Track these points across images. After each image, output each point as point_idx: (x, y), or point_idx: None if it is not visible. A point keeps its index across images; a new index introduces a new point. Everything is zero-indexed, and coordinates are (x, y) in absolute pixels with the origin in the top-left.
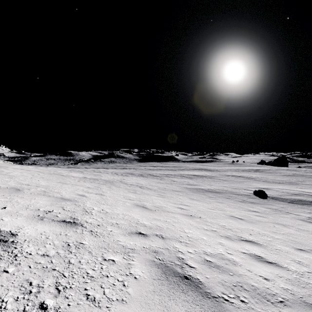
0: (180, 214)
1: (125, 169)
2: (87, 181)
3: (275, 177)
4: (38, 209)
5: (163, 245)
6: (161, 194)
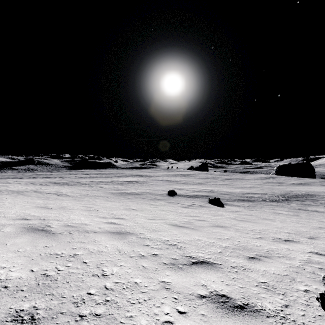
0: (81, 210)
1: (47, 179)
2: None
3: (193, 180)
4: None
5: (40, 222)
6: (78, 199)
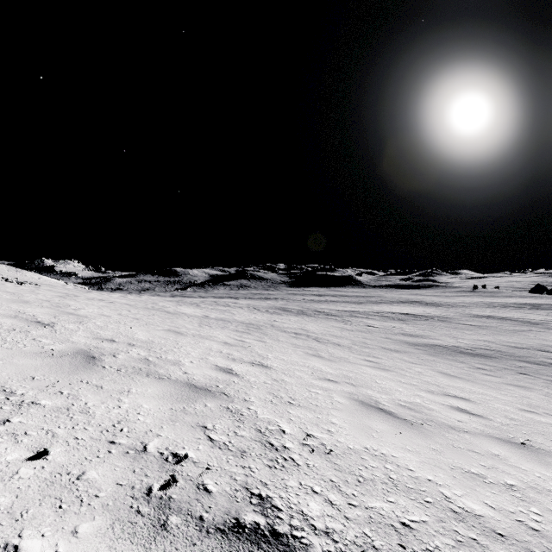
0: (490, 437)
1: (268, 301)
2: (213, 324)
3: None
4: (142, 445)
5: None
6: (370, 359)
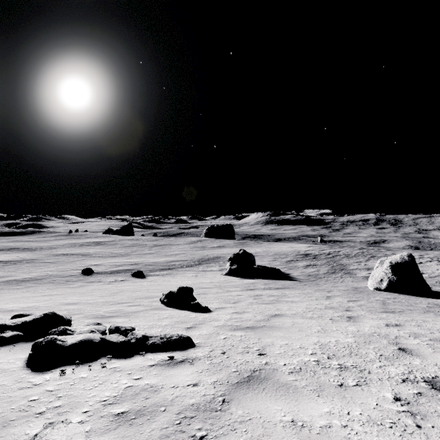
0: None
1: None
2: None
3: (114, 250)
4: None
5: None
6: None
